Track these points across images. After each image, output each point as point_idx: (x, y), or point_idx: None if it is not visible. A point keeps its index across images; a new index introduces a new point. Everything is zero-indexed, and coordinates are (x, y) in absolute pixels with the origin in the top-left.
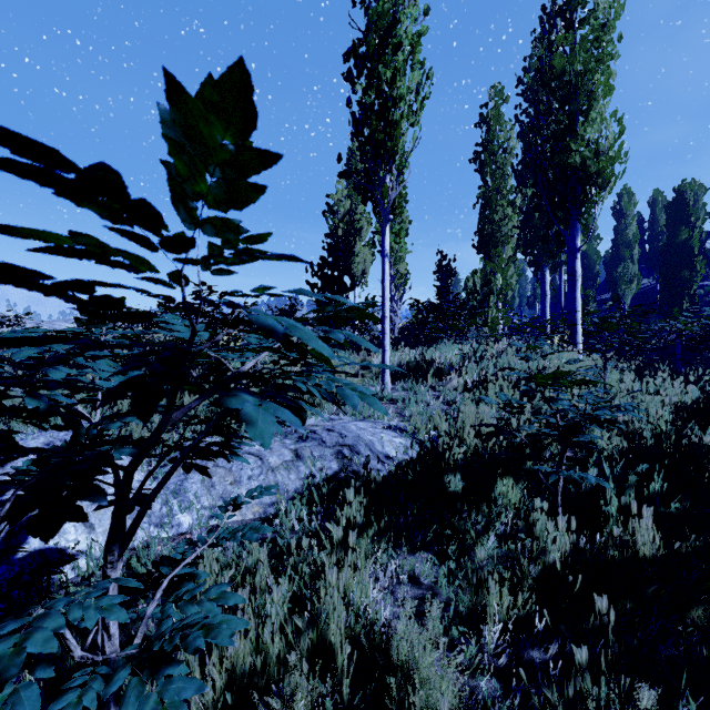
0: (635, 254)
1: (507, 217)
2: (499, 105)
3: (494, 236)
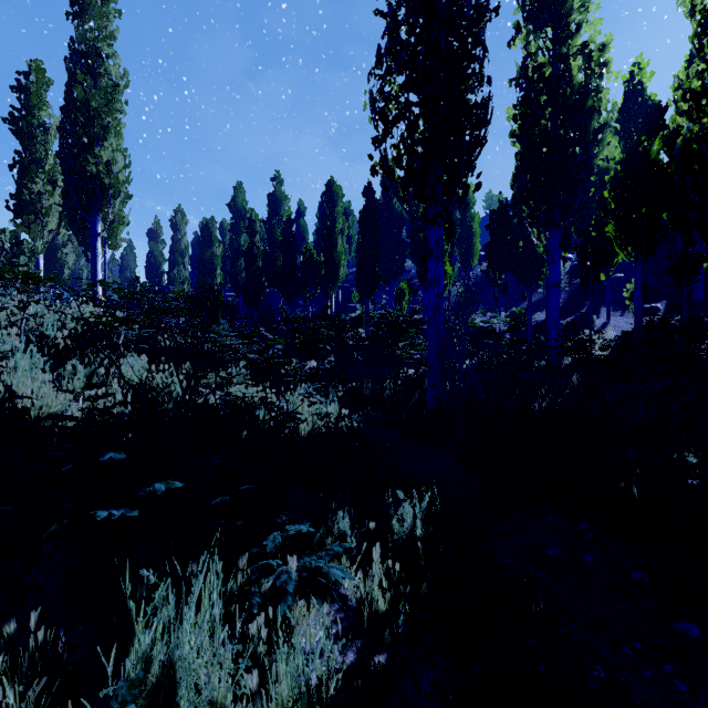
0: (187, 262)
1: (49, 193)
2: (42, 84)
3: (34, 205)
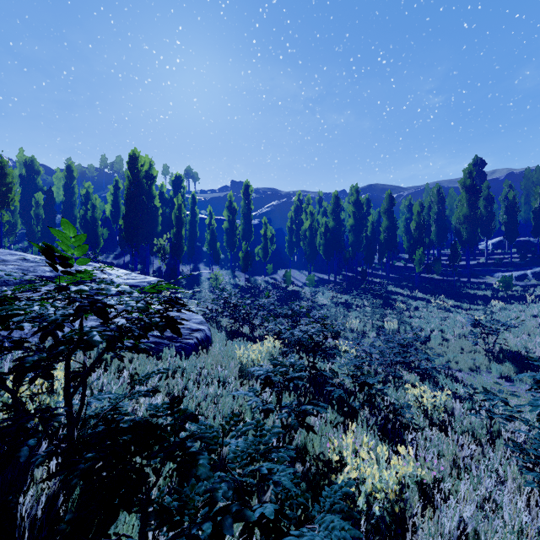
0: None
1: None
2: None
3: None
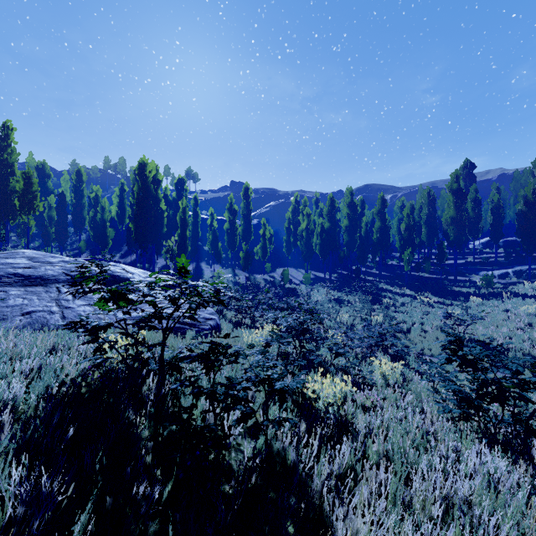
0: None
1: None
2: None
3: None
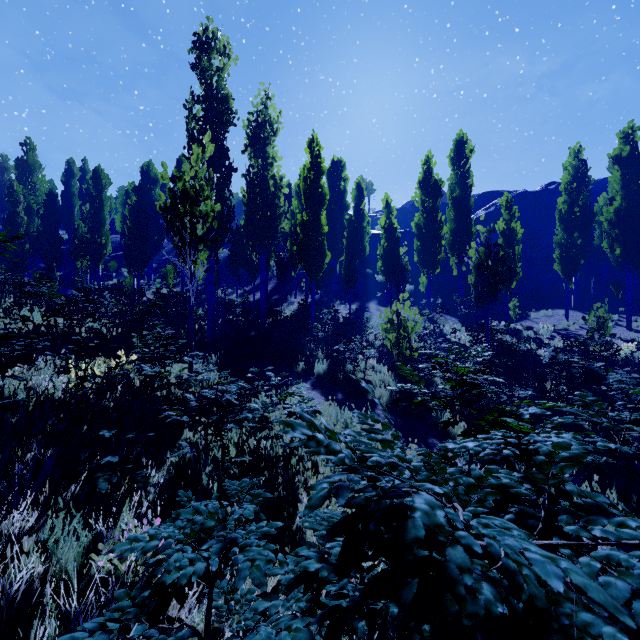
0: None
1: None
2: None
3: None
